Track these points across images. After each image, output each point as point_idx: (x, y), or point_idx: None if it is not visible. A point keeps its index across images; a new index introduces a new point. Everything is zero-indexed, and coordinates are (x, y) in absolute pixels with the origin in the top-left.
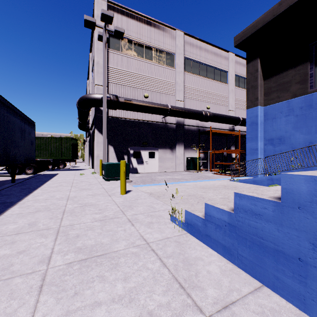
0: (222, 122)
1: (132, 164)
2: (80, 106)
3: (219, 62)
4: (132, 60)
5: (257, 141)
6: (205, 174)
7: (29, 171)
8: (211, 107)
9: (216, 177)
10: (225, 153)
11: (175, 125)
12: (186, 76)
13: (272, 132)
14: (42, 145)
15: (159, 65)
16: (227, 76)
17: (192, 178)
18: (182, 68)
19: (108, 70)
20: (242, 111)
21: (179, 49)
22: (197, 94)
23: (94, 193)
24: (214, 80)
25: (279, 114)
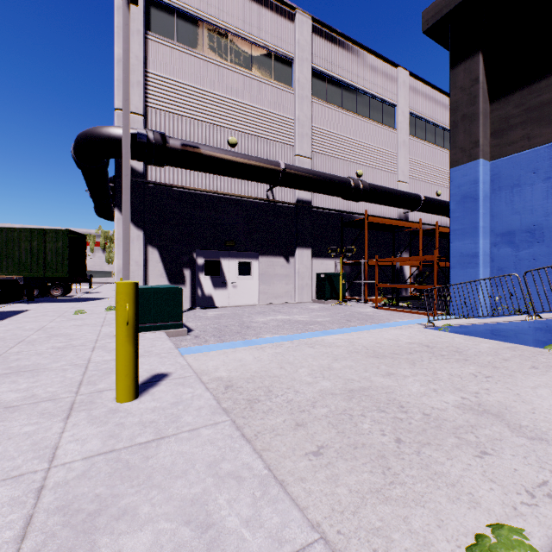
0: (386, 202)
1: (201, 288)
2: (78, 155)
3: (380, 85)
4: (202, 63)
5: (478, 237)
6: (357, 308)
7: None
8: (364, 174)
9: (385, 317)
10: (398, 264)
11: (294, 206)
12: (316, 107)
13: (512, 216)
14: None
15: (261, 80)
16: (395, 113)
17: (335, 320)
18: (307, 90)
19: (147, 80)
20: (422, 184)
21: (302, 49)
22: (338, 145)
23: (23, 398)
24: (371, 121)
25: (530, 175)
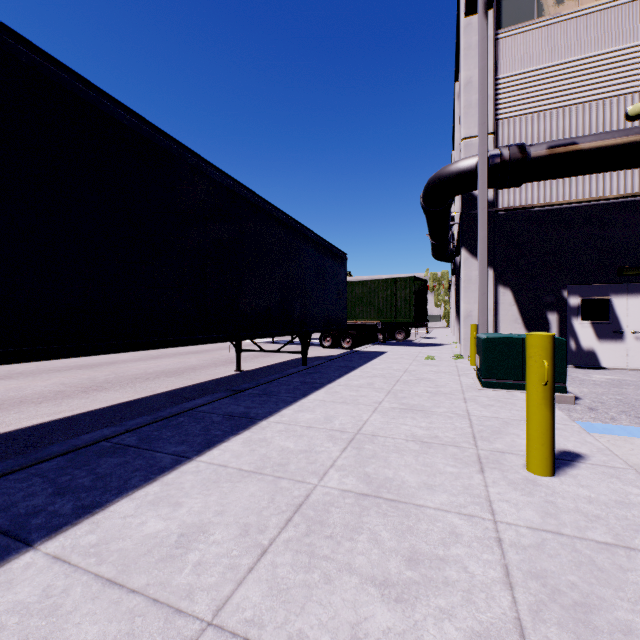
0: None
1: (574, 339)
2: (427, 202)
3: None
4: (576, 23)
5: None
6: None
7: (346, 343)
8: None
9: None
10: None
11: None
12: None
13: None
14: (364, 296)
15: None
16: None
17: None
18: None
19: (497, 89)
20: None
21: None
22: None
23: (429, 436)
24: None
25: None
